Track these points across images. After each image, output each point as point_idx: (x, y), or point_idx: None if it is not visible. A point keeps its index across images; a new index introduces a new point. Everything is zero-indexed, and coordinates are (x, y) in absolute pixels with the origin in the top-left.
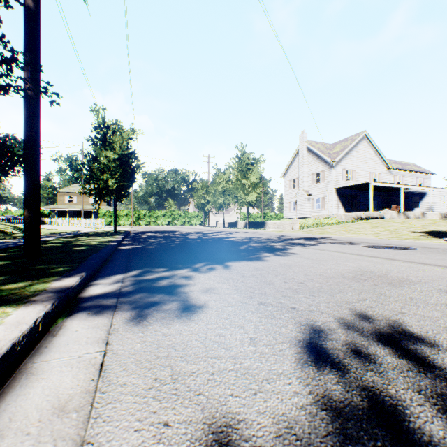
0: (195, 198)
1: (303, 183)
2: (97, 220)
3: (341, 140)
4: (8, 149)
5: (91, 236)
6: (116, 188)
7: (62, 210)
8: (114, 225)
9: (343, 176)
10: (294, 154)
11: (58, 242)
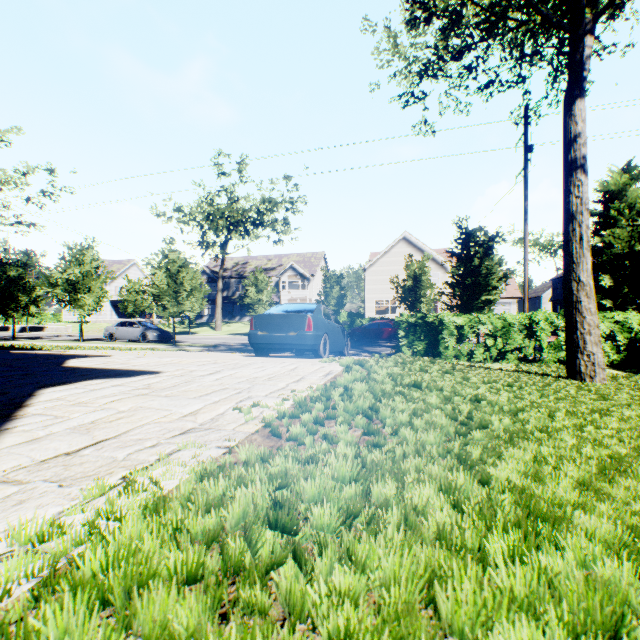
0: None
1: None
2: None
3: (120, 261)
4: None
5: None
6: None
7: None
8: None
9: (117, 291)
10: None
11: None
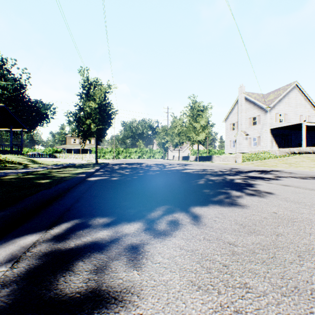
0: (158, 138)
1: (241, 125)
2: (89, 155)
3: (274, 90)
4: (34, 108)
5: (74, 167)
6: (97, 130)
7: (69, 148)
8: (96, 158)
9: (276, 119)
10: (234, 103)
11: (38, 173)
